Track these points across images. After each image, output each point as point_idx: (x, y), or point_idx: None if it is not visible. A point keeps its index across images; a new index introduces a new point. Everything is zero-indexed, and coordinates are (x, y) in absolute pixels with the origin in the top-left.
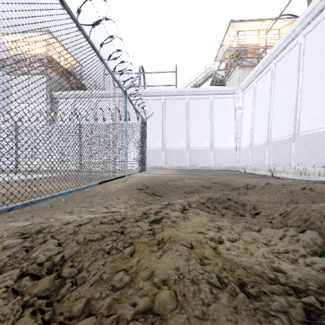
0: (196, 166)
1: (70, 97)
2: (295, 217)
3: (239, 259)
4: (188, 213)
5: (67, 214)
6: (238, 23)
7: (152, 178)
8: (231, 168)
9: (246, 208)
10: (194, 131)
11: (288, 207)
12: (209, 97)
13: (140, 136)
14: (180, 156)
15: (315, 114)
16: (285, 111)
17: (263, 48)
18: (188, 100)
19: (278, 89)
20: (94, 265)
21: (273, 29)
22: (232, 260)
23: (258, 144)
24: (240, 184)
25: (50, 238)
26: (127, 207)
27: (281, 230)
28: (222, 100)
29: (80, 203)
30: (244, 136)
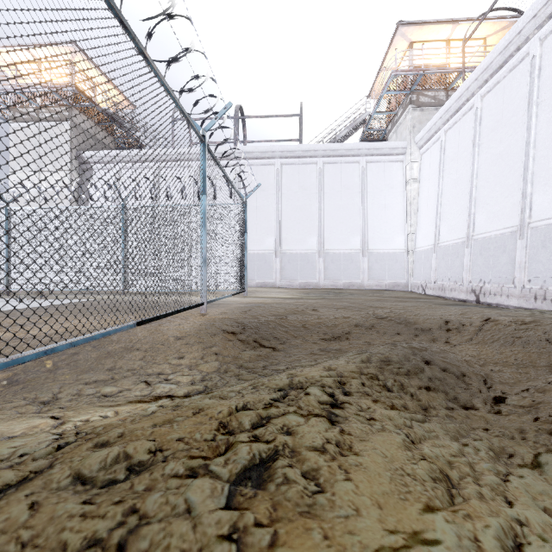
0: (336, 284)
1: (113, 160)
2: None
3: None
4: (347, 420)
5: (36, 408)
6: (413, 27)
7: (257, 307)
8: (399, 286)
9: (469, 385)
10: (333, 220)
11: None
12: (360, 160)
13: (236, 228)
14: (308, 265)
15: None
16: (503, 182)
17: (457, 71)
18: (321, 166)
19: (487, 143)
20: None
21: (474, 39)
22: None
23: (450, 244)
24: (432, 321)
25: None
26: (195, 382)
27: None
28: (382, 165)
29: (87, 372)
30: (423, 229)
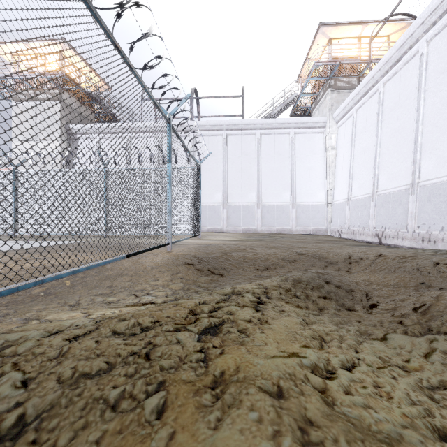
0: (271, 229)
1: (95, 132)
2: (444, 316)
3: (373, 418)
4: (266, 310)
5: (68, 308)
6: (331, 27)
7: (209, 247)
8: (321, 231)
9: (354, 296)
10: (269, 179)
11: (423, 296)
12: (290, 131)
13: (192, 186)
14: (249, 214)
15: (443, 154)
16: (399, 150)
17: (365, 62)
18: (259, 136)
19: (388, 119)
20: (79, 442)
21: (379, 36)
22: (361, 423)
23: (359, 198)
24: (339, 256)
25: (9, 370)
26: (168, 295)
27: (422, 339)
28: (307, 136)
29: (94, 288)
30: (339, 186)
